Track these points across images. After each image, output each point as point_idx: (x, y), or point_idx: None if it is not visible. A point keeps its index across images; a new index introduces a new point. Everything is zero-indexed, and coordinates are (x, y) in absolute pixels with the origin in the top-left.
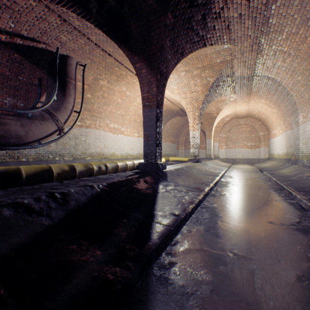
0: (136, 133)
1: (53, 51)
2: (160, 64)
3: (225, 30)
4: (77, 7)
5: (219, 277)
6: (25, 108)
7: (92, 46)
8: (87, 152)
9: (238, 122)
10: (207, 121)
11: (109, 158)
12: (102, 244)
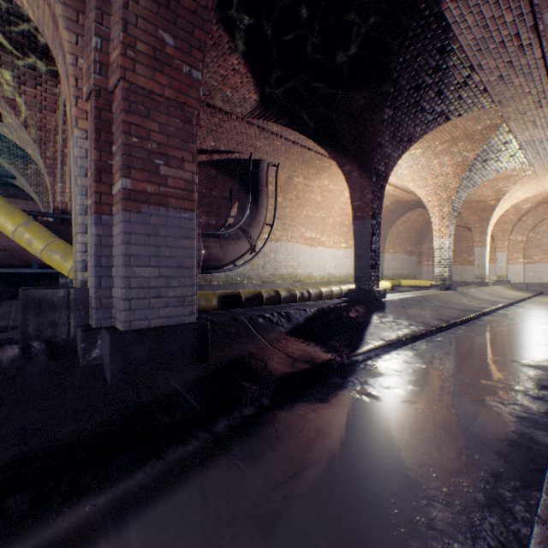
0: (343, 243)
1: (246, 157)
2: (375, 165)
3: (481, 94)
4: (278, 118)
5: (408, 373)
6: (216, 225)
7: (289, 145)
8: (277, 273)
9: None
10: (476, 216)
11: (304, 281)
12: (323, 346)
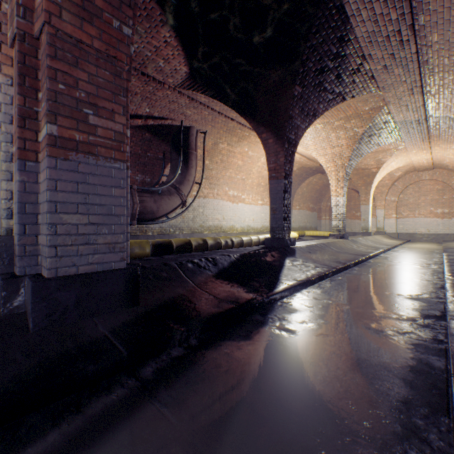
0: (259, 201)
1: (177, 124)
2: (287, 133)
3: (370, 80)
4: (206, 89)
5: (319, 308)
6: (151, 182)
7: (215, 115)
8: (205, 225)
9: (418, 177)
10: (362, 180)
11: (228, 232)
12: (245, 287)
